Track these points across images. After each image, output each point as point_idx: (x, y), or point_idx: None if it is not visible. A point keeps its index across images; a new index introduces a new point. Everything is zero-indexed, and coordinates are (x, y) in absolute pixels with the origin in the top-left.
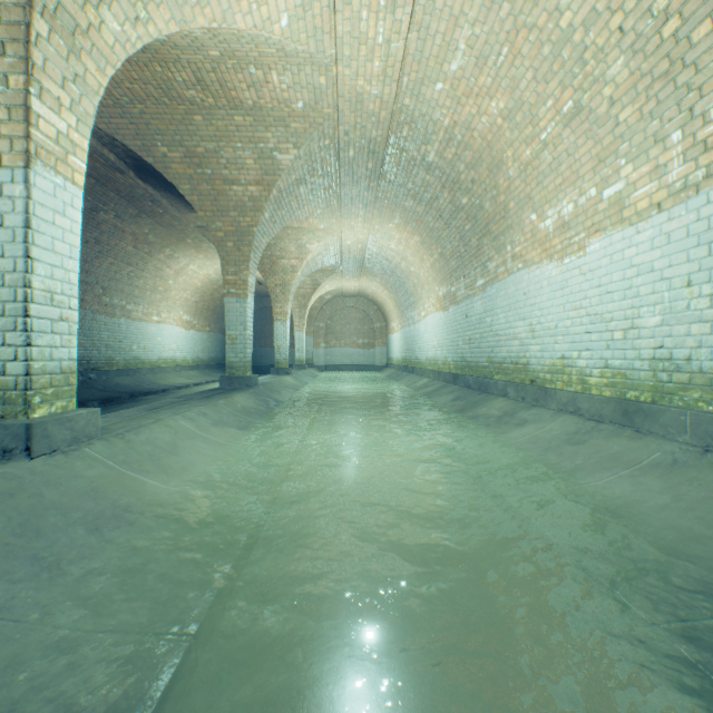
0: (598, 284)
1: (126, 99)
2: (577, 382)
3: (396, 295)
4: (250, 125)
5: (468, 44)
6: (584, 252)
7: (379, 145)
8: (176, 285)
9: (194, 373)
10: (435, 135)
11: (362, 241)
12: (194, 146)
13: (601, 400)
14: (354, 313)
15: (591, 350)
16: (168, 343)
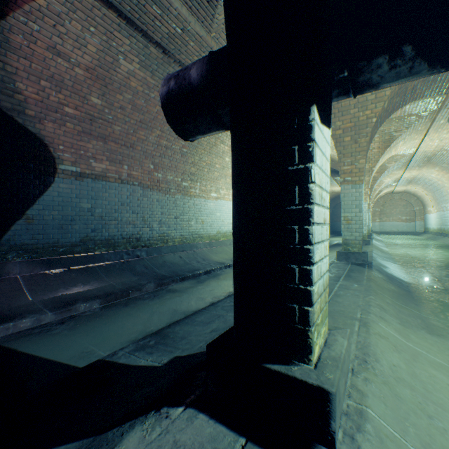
0: None
1: None
2: None
3: (432, 194)
4: None
5: None
6: None
7: (430, 156)
8: None
9: None
10: None
11: (413, 175)
12: None
13: None
14: (399, 202)
15: None
16: None
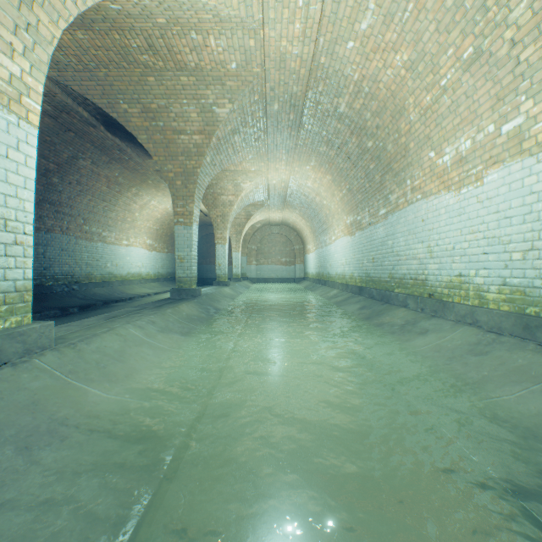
0: (496, 210)
1: (93, 64)
2: (474, 297)
3: (311, 224)
4: (193, 84)
5: (377, 3)
6: (481, 182)
7: (299, 99)
8: (141, 217)
9: (155, 285)
10: (345, 88)
11: (285, 180)
12: (149, 103)
13: (500, 314)
14: (279, 238)
15: (488, 269)
16: (135, 261)
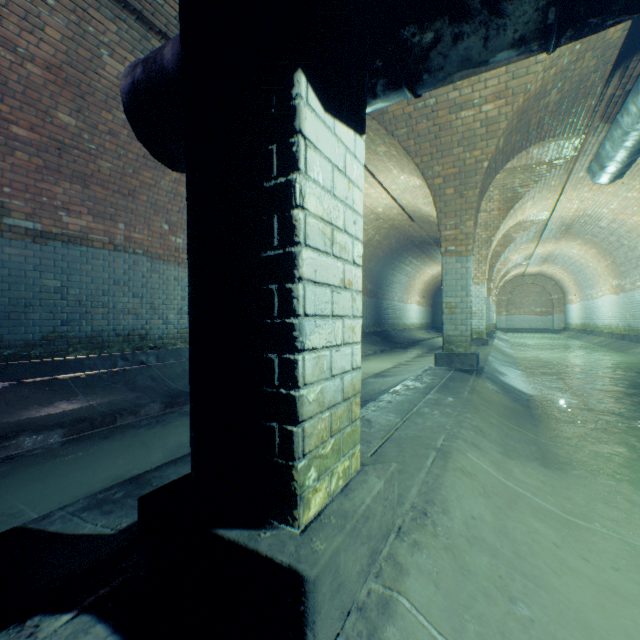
0: None
1: None
2: None
3: (574, 277)
4: None
5: (617, 204)
6: None
7: (569, 223)
8: (417, 282)
9: (422, 332)
10: (603, 220)
11: (549, 250)
12: None
13: None
14: (532, 288)
15: None
16: (412, 315)
